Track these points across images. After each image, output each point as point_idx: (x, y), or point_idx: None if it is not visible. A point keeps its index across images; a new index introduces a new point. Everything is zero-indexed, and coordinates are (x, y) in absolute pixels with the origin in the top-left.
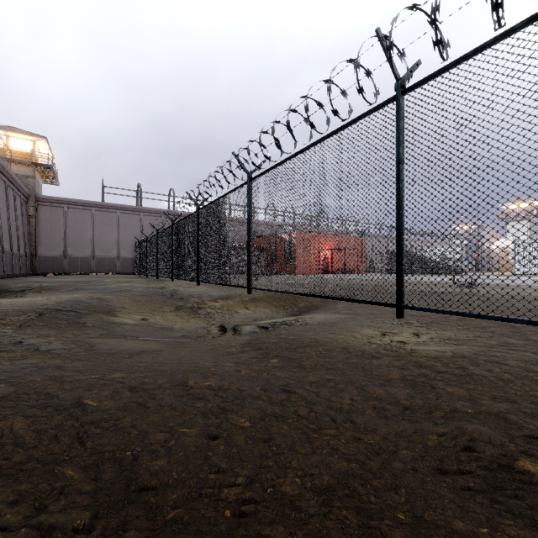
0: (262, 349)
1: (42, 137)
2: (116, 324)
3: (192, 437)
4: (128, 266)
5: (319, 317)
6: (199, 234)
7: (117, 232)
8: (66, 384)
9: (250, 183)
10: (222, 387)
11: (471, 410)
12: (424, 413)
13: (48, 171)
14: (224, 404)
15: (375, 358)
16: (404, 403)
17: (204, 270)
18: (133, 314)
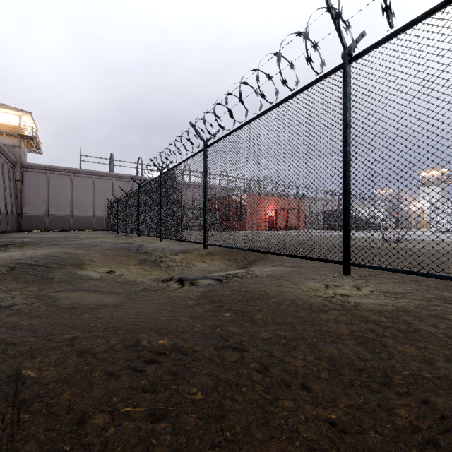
0: (216, 301)
1: (27, 112)
2: (82, 277)
3: (136, 420)
4: (102, 224)
5: (268, 269)
6: (161, 196)
7: (92, 194)
8: (10, 350)
9: (205, 150)
10: (175, 347)
11: (429, 374)
12: (381, 377)
13: (32, 142)
14: (175, 370)
15: (322, 312)
16: (359, 365)
17: (166, 227)
18: (100, 268)
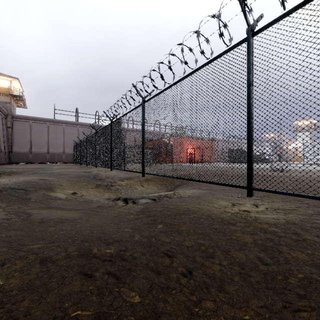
0: (151, 216)
1: (15, 78)
2: (52, 198)
3: None
4: (70, 158)
5: (189, 192)
6: (112, 138)
7: (63, 137)
8: None
9: (144, 104)
10: (119, 254)
11: (319, 277)
12: (281, 279)
13: (19, 100)
14: (118, 275)
15: (231, 224)
16: (263, 268)
17: (115, 161)
18: (66, 190)
